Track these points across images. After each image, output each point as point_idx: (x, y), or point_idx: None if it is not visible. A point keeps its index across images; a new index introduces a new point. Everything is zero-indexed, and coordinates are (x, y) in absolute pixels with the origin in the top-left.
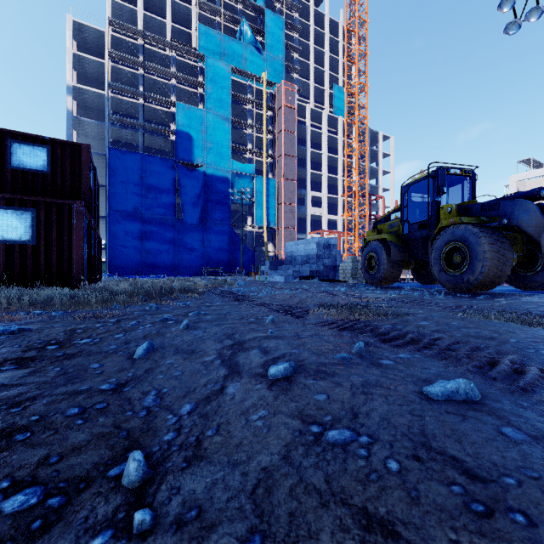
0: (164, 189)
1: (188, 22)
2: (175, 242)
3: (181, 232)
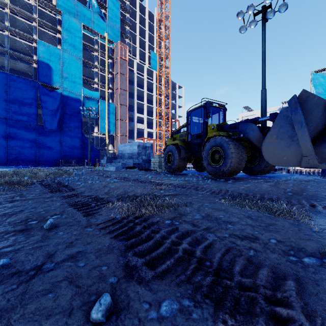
0: (27, 102)
1: None
2: (37, 142)
3: (42, 134)
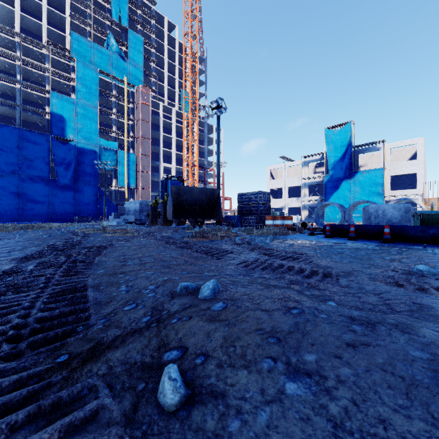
0: (40, 157)
1: (63, 25)
2: (50, 197)
3: (55, 189)
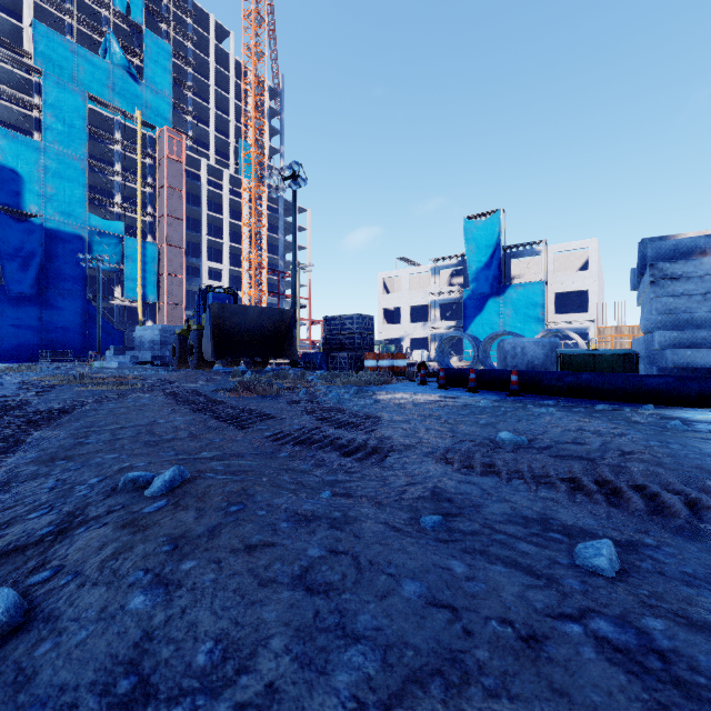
0: None
1: (17, 7)
2: None
3: (1, 303)
